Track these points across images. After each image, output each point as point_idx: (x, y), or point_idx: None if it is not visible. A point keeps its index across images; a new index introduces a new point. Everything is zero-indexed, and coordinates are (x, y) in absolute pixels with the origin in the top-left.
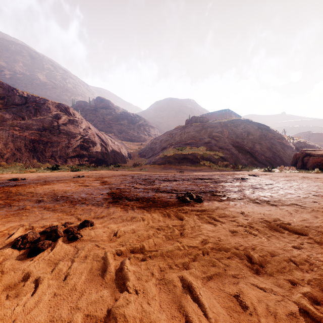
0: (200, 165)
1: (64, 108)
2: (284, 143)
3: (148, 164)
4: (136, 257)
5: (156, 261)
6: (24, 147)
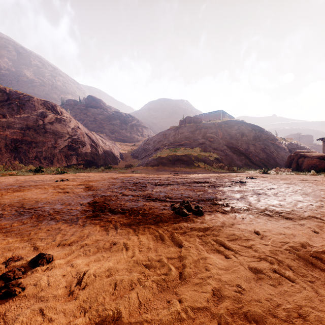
0: (194, 167)
1: (51, 106)
2: (278, 144)
3: (140, 166)
4: None
5: None
6: (4, 147)
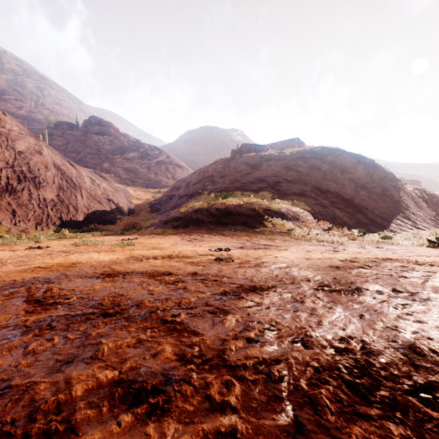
0: (265, 230)
1: None
2: (402, 188)
3: (151, 227)
4: None
5: None
6: None
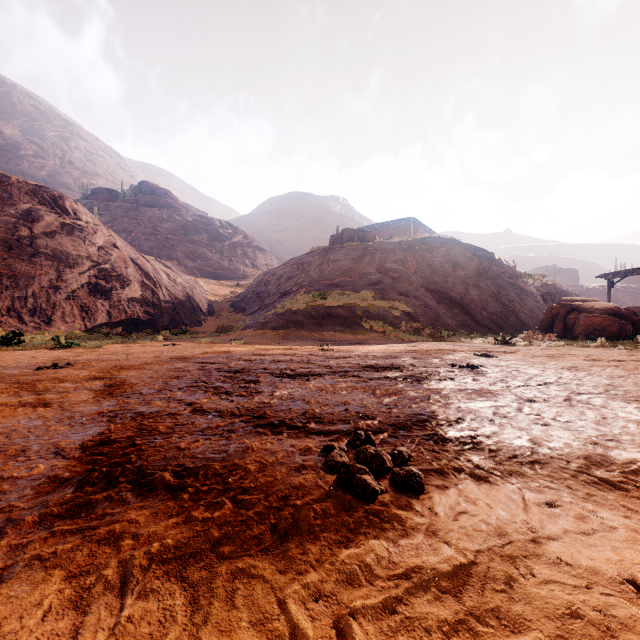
0: (363, 331)
1: (51, 197)
2: (521, 286)
3: (249, 329)
4: None
5: None
6: None
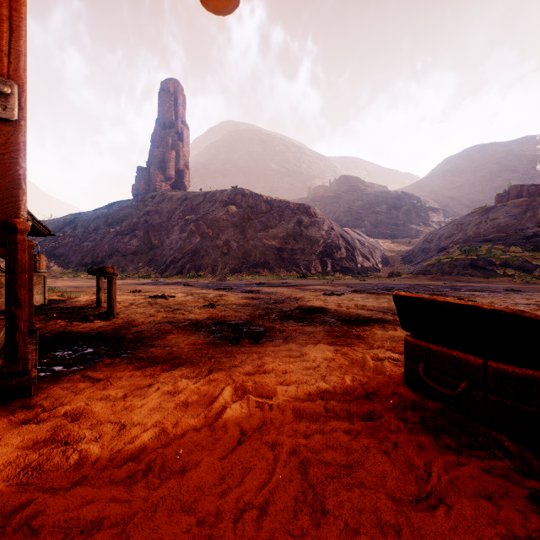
0: (494, 276)
1: (305, 208)
2: None
3: (409, 274)
4: (358, 297)
5: (363, 298)
6: (273, 256)
